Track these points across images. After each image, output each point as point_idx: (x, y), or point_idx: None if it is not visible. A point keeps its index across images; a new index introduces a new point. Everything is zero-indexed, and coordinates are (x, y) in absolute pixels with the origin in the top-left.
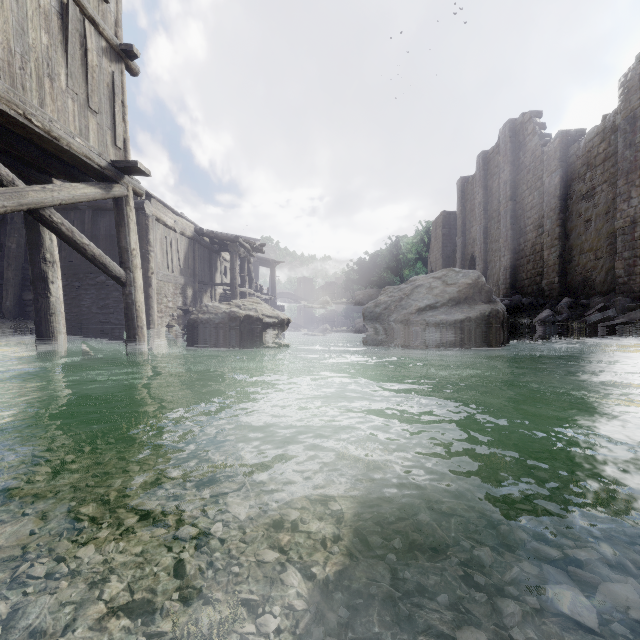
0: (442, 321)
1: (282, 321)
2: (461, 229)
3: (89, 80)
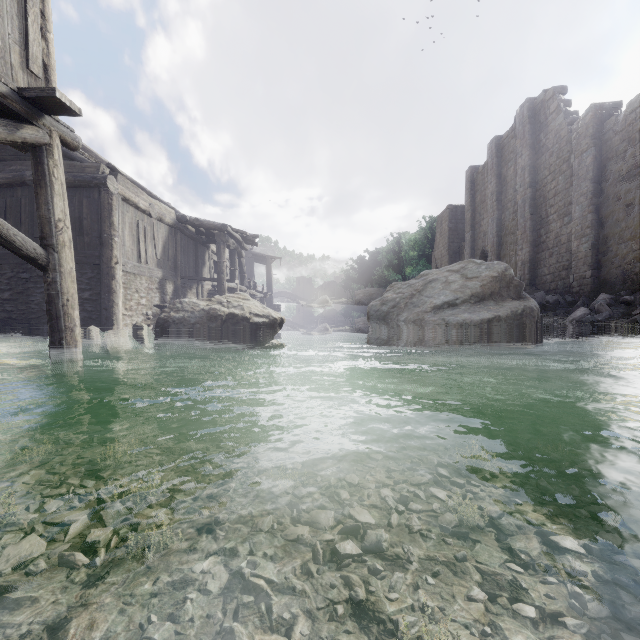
0: (465, 321)
1: (274, 321)
2: (470, 222)
3: None
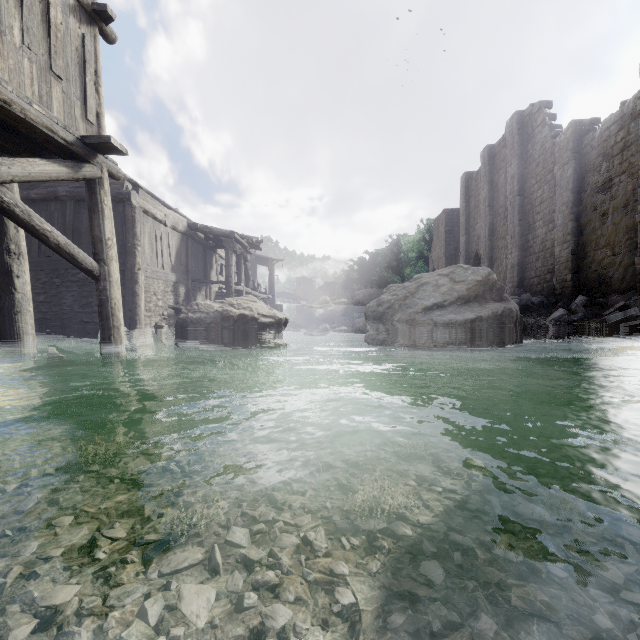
0: (451, 321)
1: (279, 321)
2: (465, 226)
3: (52, 40)
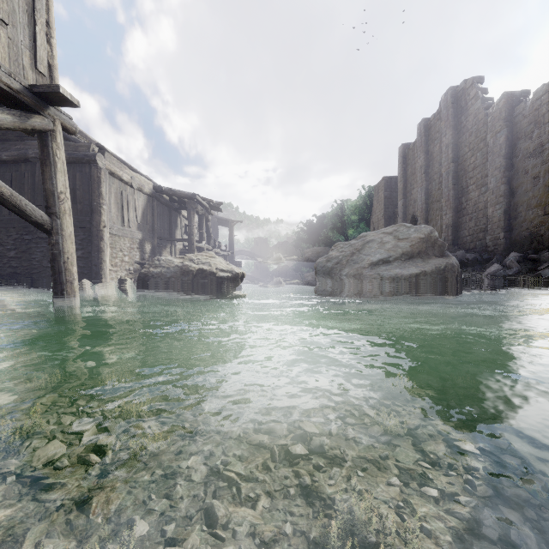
0: (397, 275)
1: (236, 275)
2: (402, 191)
3: None
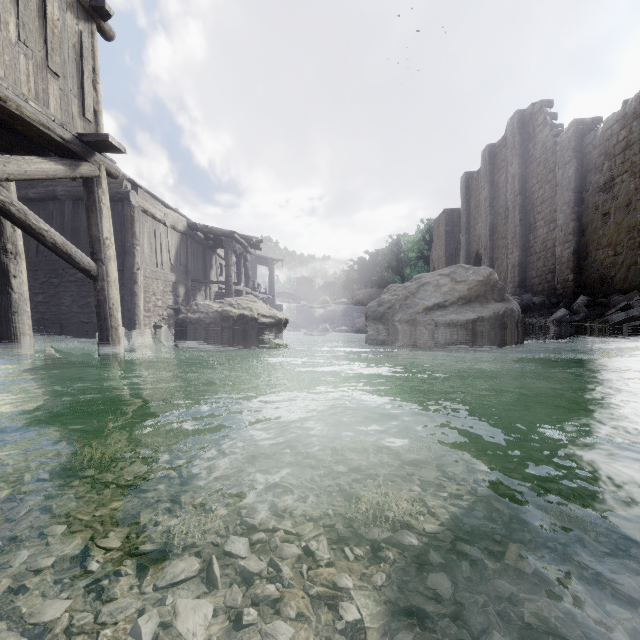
0: (452, 321)
1: (279, 321)
2: (465, 226)
3: (48, 36)
